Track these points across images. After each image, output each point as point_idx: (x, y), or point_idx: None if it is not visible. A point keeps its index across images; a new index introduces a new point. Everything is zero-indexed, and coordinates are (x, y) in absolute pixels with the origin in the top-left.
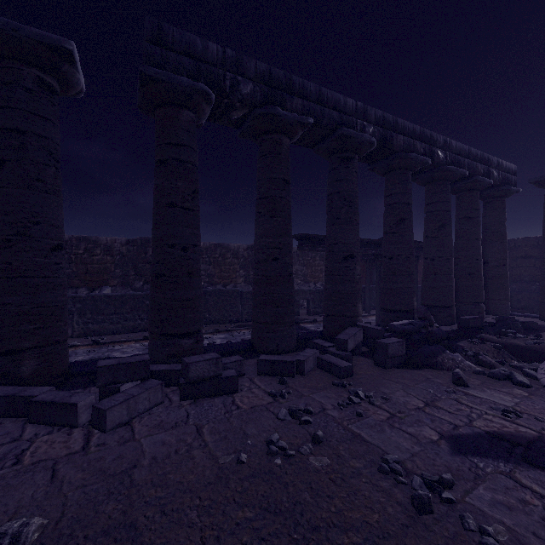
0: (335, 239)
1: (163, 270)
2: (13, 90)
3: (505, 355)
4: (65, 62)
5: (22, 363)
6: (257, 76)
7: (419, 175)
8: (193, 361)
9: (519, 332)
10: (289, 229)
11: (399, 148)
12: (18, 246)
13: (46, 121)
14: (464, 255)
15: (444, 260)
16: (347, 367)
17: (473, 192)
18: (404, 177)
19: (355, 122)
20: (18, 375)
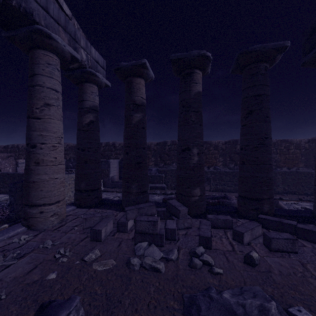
0: None
1: None
2: (257, 77)
3: None
4: (279, 54)
5: (263, 205)
6: None
7: None
8: None
9: None
10: None
11: None
12: (260, 149)
13: (268, 87)
14: None
15: None
16: None
17: None
18: None
19: None
20: (262, 210)
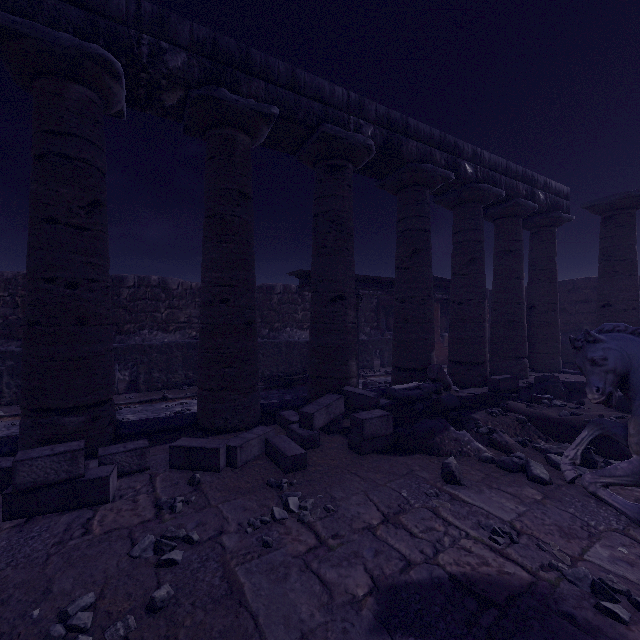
0: (320, 275)
1: (35, 315)
2: None
3: (531, 431)
4: None
5: None
6: (194, 44)
7: (444, 196)
8: (26, 458)
9: (561, 397)
10: (248, 260)
11: (411, 157)
12: None
13: None
14: (503, 297)
15: (474, 303)
16: (296, 456)
17: (514, 218)
18: (420, 196)
19: (347, 118)
20: None
